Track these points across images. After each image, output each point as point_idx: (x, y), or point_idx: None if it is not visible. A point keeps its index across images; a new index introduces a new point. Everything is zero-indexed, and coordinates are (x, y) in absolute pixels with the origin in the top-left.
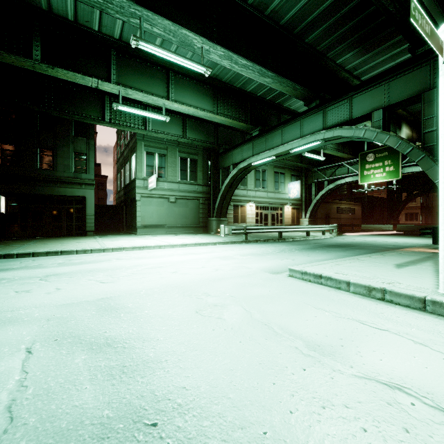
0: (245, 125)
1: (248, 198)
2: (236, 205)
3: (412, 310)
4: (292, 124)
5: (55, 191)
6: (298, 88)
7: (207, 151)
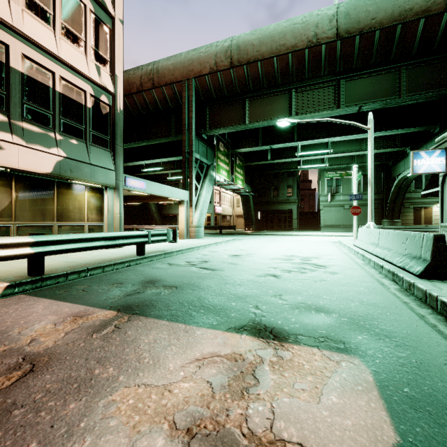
0: (393, 149)
1: (434, 199)
2: (417, 207)
3: (341, 247)
4: (431, 143)
5: (278, 207)
6: (410, 129)
7: (380, 165)
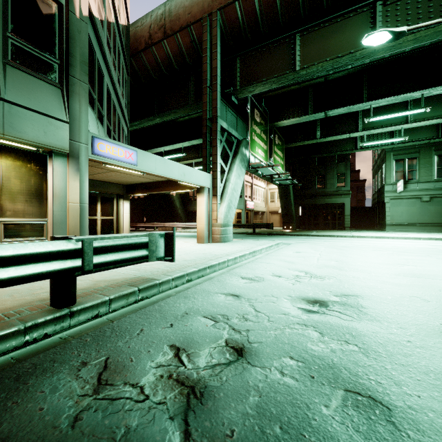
0: None
1: None
2: None
3: None
4: None
5: (325, 201)
6: None
7: None
